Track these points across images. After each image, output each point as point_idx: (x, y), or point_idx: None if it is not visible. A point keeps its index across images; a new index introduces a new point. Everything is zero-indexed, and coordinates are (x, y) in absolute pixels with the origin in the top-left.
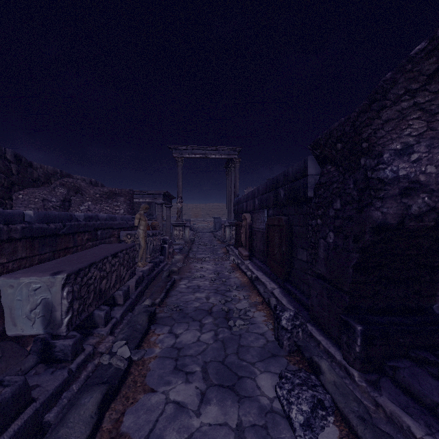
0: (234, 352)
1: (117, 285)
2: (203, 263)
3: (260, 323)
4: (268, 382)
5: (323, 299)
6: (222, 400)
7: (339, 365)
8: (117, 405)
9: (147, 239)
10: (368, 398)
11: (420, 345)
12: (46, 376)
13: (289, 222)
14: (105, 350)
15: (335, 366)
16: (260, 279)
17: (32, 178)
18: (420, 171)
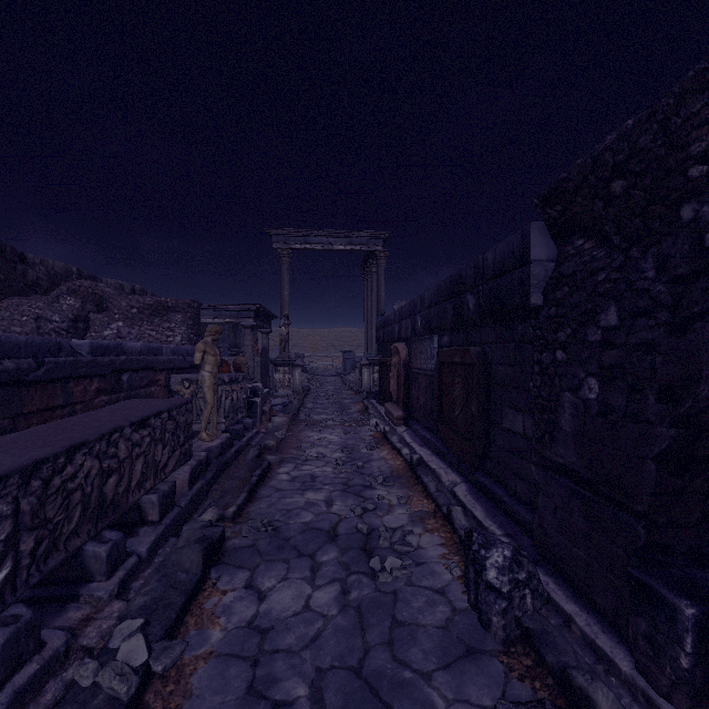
0: (384, 640)
1: (148, 483)
2: (323, 431)
3: (434, 562)
4: None
5: (572, 520)
6: None
7: (630, 686)
8: None
9: (220, 389)
10: None
11: None
12: None
13: (484, 357)
14: (97, 642)
15: (619, 689)
16: (427, 463)
17: (25, 282)
18: None
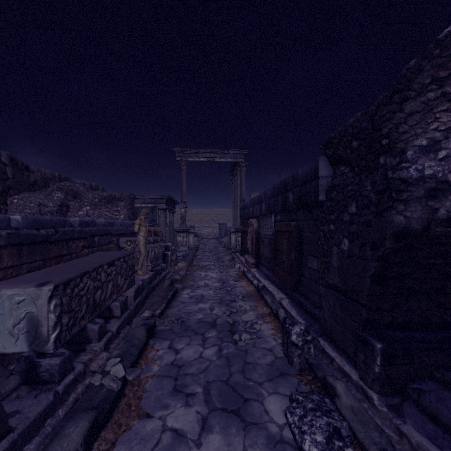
0: (240, 370)
1: (114, 296)
2: (207, 271)
3: (267, 337)
4: (277, 405)
5: (336, 311)
6: (226, 428)
7: (356, 386)
8: (108, 434)
9: (148, 246)
10: (390, 426)
11: (447, 364)
12: (29, 400)
13: (298, 228)
14: (98, 369)
15: (351, 387)
16: (267, 288)
17: (29, 182)
18: (448, 169)
